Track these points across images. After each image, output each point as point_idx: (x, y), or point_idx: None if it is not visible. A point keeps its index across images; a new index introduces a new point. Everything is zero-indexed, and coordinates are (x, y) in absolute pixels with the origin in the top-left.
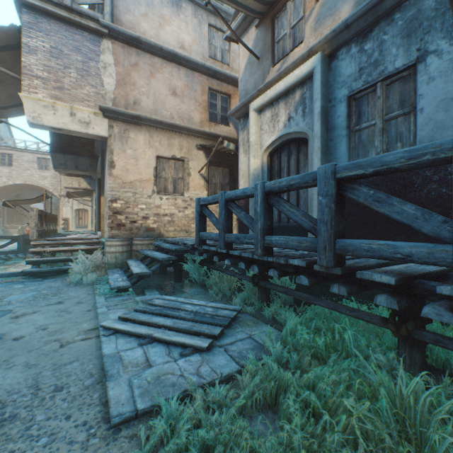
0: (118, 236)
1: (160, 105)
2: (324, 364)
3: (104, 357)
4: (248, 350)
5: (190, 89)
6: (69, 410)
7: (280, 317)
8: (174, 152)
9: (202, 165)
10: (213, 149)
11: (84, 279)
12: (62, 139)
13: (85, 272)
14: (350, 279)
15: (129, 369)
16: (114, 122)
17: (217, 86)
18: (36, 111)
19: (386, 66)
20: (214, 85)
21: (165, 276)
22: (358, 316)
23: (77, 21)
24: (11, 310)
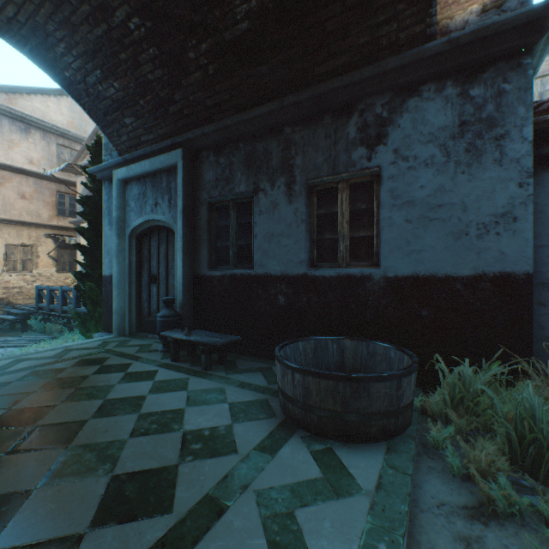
0: None
1: (10, 207)
2: None
3: None
4: None
5: (39, 193)
6: None
7: None
8: (24, 241)
9: (51, 249)
10: (61, 238)
11: None
12: None
13: None
14: None
15: None
16: None
17: (66, 190)
18: None
19: None
20: (63, 189)
21: (15, 330)
22: None
23: None
24: None
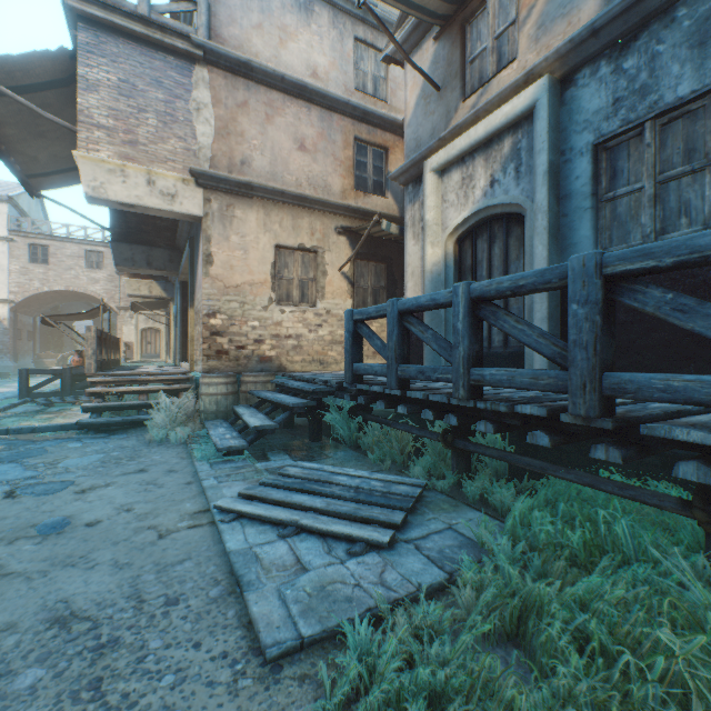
0: (218, 370)
1: (280, 166)
2: (586, 573)
3: (231, 554)
4: (452, 547)
5: (325, 140)
6: (195, 635)
7: (494, 497)
8: (302, 239)
9: (344, 259)
10: (362, 234)
11: (172, 435)
12: (128, 221)
13: (170, 424)
14: (622, 437)
15: (275, 574)
16: (212, 193)
17: (368, 135)
18: (97, 178)
19: (662, 94)
20: (362, 133)
21: (292, 432)
22: (636, 497)
23: (158, 39)
24: (73, 481)
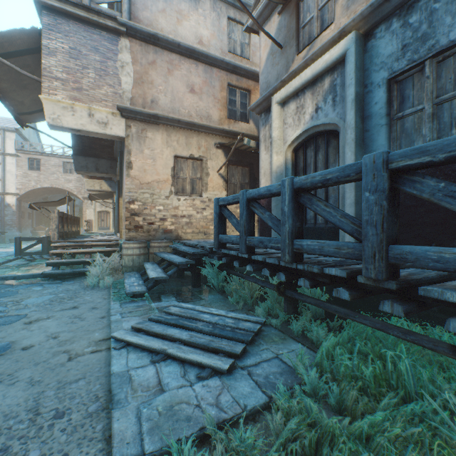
0: (136, 238)
1: (178, 103)
2: (375, 403)
3: (112, 376)
4: (275, 374)
5: (208, 86)
6: (66, 446)
7: (311, 333)
8: (192, 151)
9: (220, 165)
10: (232, 147)
11: (101, 282)
12: (83, 141)
13: (102, 274)
14: (404, 294)
15: (139, 394)
16: (131, 121)
17: (236, 82)
18: (55, 113)
19: (438, 39)
20: (233, 80)
21: (182, 280)
22: (416, 341)
23: (95, 20)
24: (26, 314)
